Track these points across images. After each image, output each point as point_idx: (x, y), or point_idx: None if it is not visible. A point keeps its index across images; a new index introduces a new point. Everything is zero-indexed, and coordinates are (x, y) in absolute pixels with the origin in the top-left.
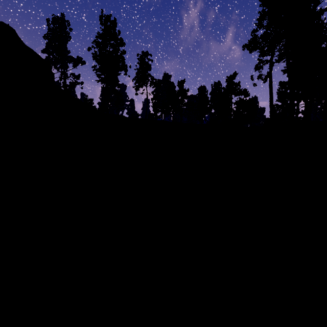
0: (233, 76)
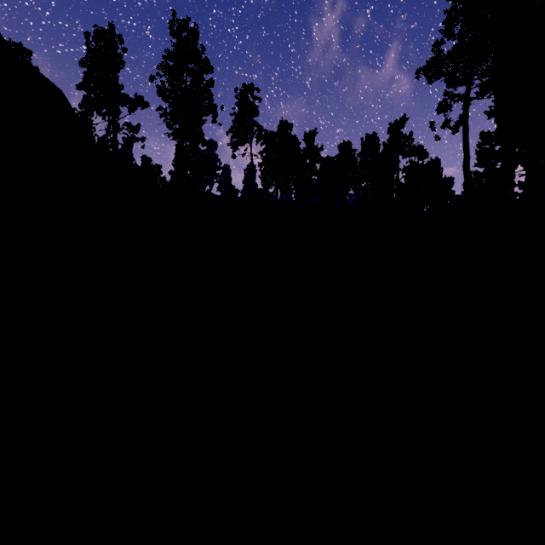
0: (401, 123)
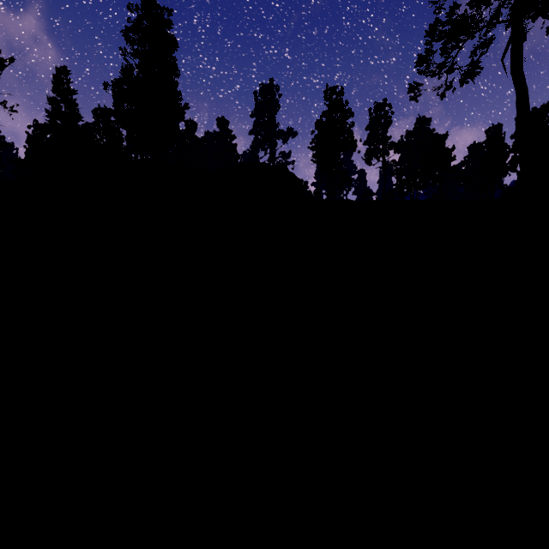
0: (548, 106)
